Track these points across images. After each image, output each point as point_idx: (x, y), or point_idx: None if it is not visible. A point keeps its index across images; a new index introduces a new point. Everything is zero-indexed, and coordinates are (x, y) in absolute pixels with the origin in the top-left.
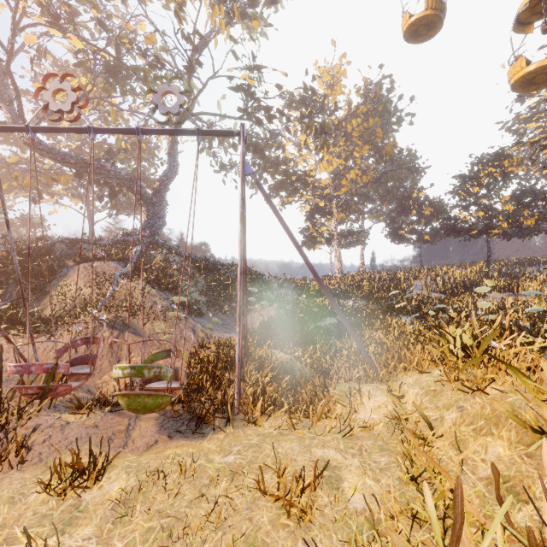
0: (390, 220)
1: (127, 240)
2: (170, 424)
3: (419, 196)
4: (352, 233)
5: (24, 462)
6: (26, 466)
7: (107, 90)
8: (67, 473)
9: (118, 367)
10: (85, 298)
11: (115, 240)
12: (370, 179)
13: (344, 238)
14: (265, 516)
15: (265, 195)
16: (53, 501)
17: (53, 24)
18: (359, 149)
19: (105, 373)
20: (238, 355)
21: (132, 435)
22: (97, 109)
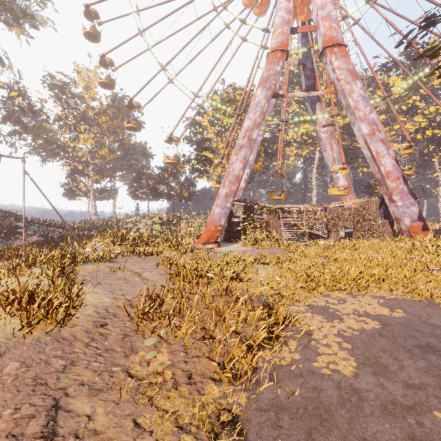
0: (130, 185)
1: None
2: None
3: (148, 172)
4: (104, 191)
5: None
6: None
7: None
8: None
9: None
10: None
11: None
12: (115, 158)
13: (99, 193)
14: None
15: (35, 183)
16: None
17: None
18: (109, 135)
19: None
20: (24, 239)
21: None
22: None
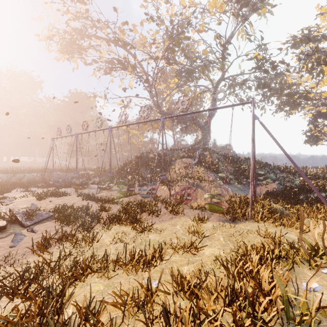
0: None
1: (193, 148)
2: (222, 219)
3: None
4: None
5: (184, 215)
6: (184, 216)
7: (185, 81)
8: (196, 220)
9: (206, 194)
10: (181, 173)
11: (188, 148)
12: None
13: None
14: (259, 240)
15: (264, 128)
16: (195, 224)
17: (168, 63)
18: None
19: (192, 203)
20: (250, 196)
21: (209, 219)
22: (180, 89)
